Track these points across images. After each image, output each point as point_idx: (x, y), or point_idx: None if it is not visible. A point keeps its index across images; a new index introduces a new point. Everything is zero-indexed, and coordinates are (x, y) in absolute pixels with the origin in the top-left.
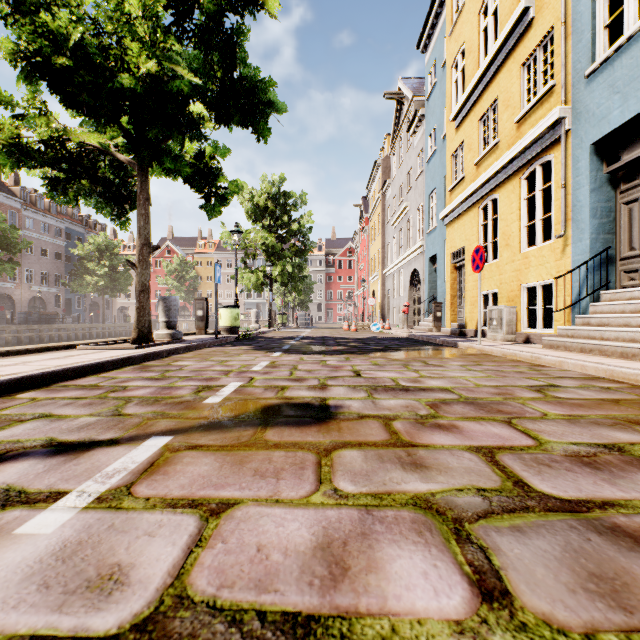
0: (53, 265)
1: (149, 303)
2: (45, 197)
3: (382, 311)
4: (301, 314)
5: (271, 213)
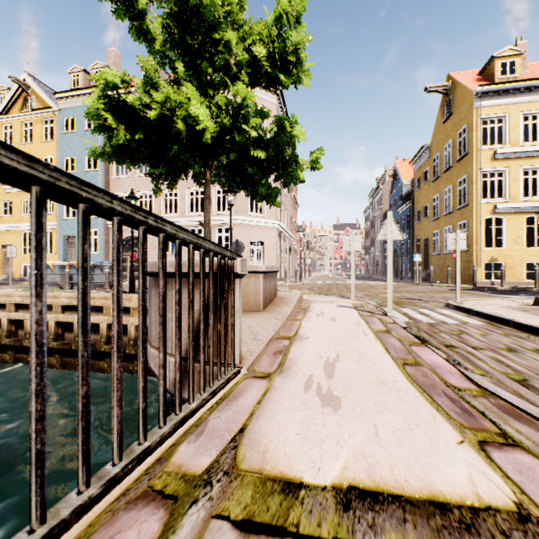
0: None
1: None
2: None
3: None
4: None
5: None
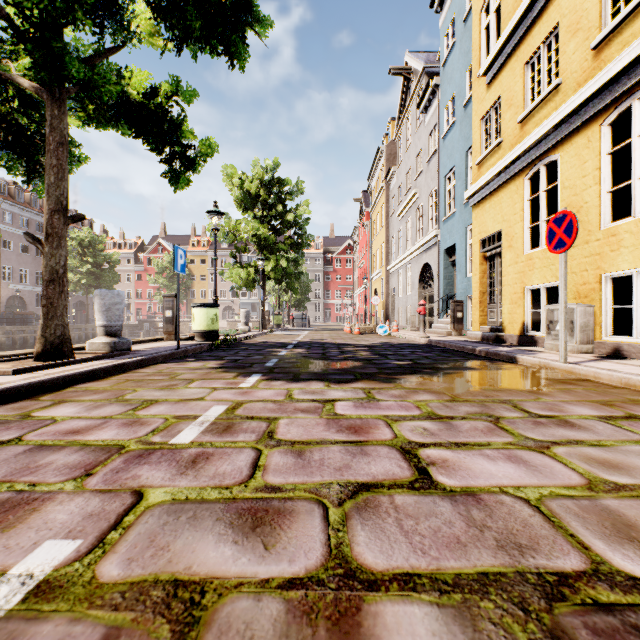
0: (34, 262)
1: (64, 299)
2: (25, 190)
3: (386, 311)
4: (297, 314)
5: (264, 202)
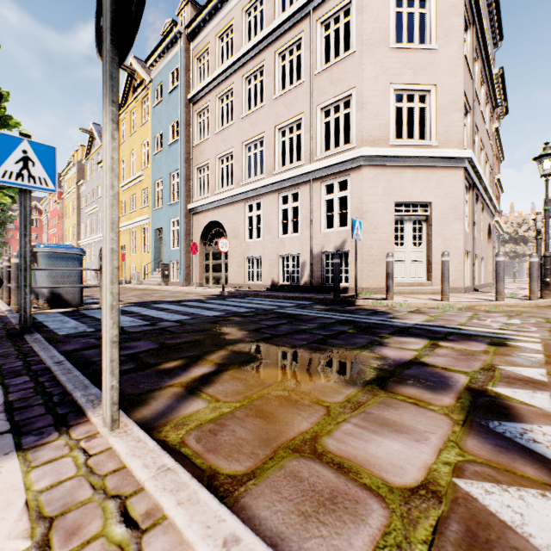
0: None
1: None
2: None
3: None
4: None
5: None
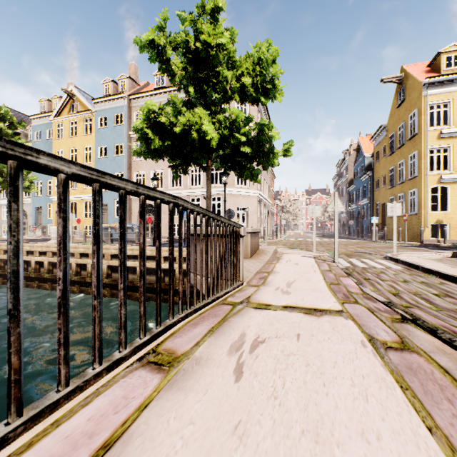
0: None
1: None
2: None
3: None
4: None
5: None
